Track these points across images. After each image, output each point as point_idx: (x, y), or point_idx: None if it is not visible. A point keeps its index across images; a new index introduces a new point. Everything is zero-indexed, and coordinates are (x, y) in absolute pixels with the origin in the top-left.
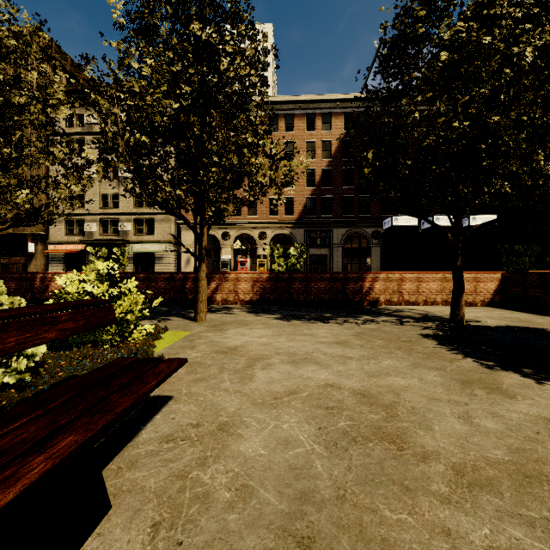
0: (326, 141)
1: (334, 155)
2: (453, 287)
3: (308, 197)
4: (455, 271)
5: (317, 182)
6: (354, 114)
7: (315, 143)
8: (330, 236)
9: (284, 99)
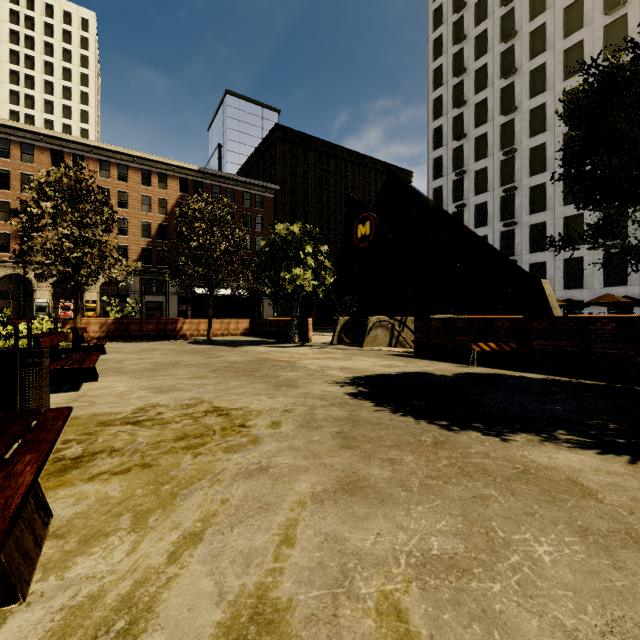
0: (163, 199)
1: (170, 213)
2: (208, 325)
3: (144, 247)
4: (208, 319)
5: (153, 235)
6: (189, 181)
7: (152, 198)
8: (166, 285)
9: (118, 149)
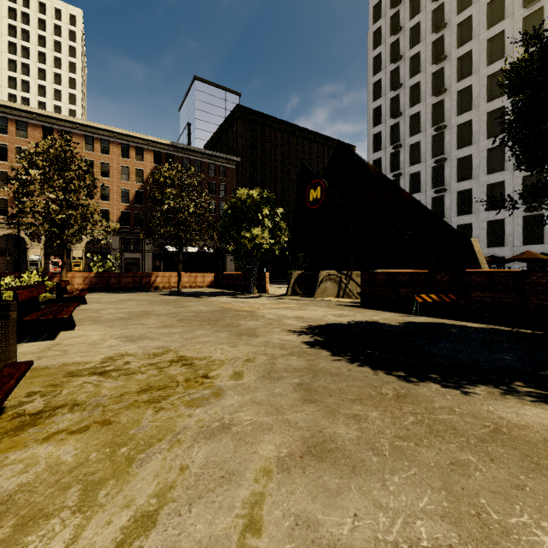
0: (139, 169)
1: (146, 182)
2: (178, 279)
3: (123, 211)
4: (178, 273)
5: (131, 200)
6: (162, 154)
7: (130, 168)
8: (142, 244)
9: (100, 126)
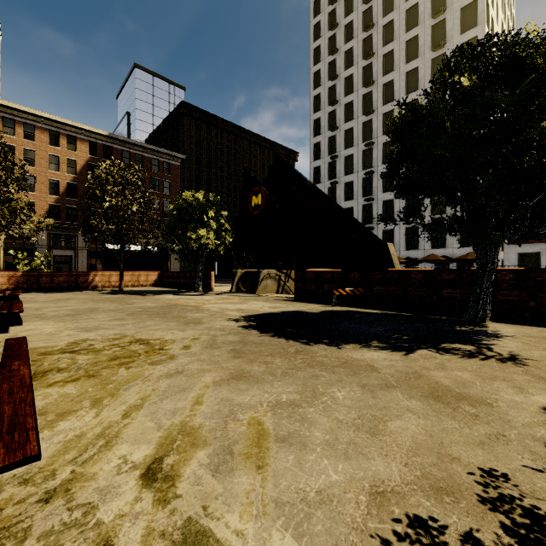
0: (72, 159)
1: (80, 173)
2: (120, 277)
3: (52, 204)
4: (120, 272)
5: (62, 192)
6: (99, 145)
7: (60, 158)
8: (75, 240)
9: (24, 109)
